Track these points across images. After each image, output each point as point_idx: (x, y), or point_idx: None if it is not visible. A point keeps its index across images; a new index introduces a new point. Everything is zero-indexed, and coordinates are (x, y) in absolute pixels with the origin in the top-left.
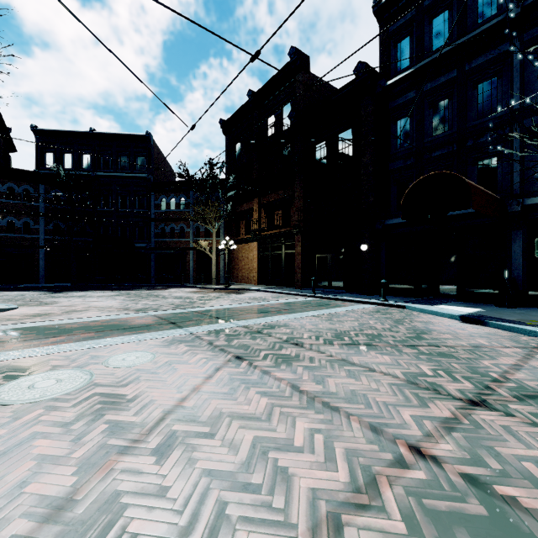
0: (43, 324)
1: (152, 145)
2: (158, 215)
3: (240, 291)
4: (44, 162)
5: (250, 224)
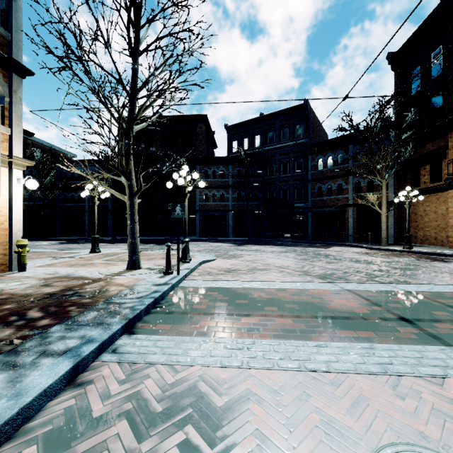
0: (233, 284)
1: (309, 111)
2: (315, 175)
3: (437, 256)
4: (231, 149)
5: (448, 165)
